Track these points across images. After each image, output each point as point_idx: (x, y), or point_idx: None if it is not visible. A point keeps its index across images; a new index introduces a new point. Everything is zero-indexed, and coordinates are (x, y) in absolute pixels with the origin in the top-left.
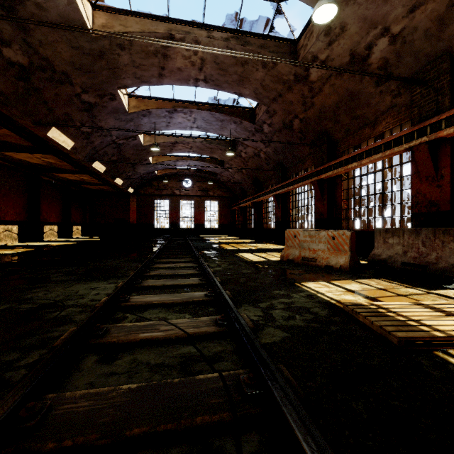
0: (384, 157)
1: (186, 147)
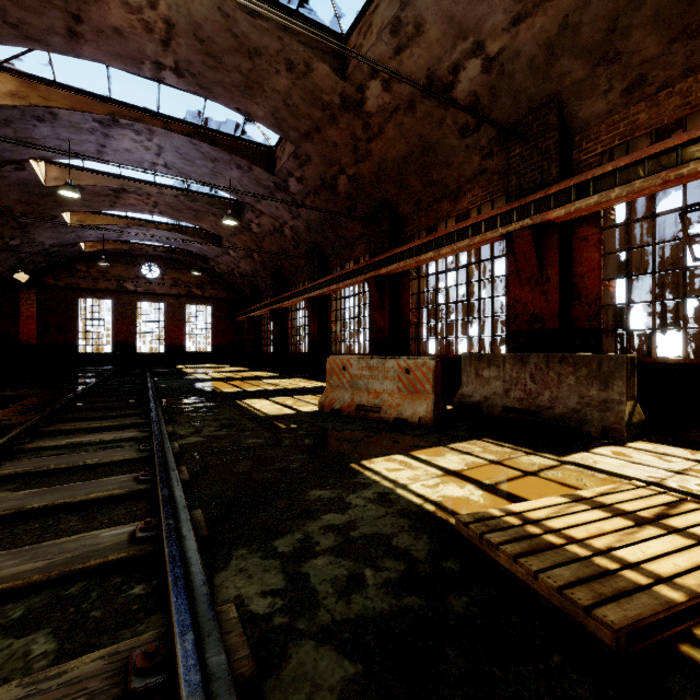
0: (471, 246)
1: (146, 203)
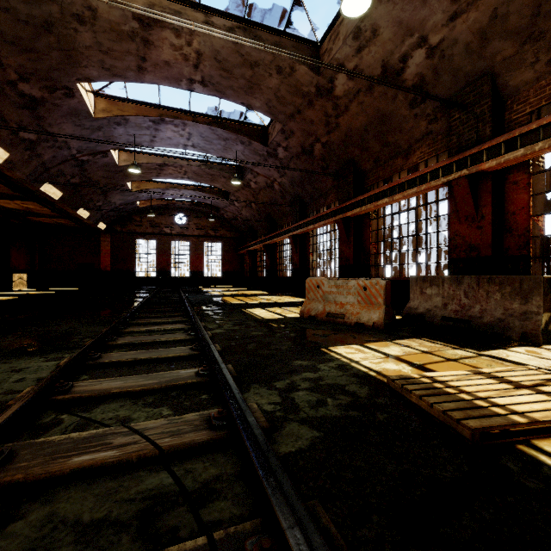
0: (419, 193)
1: (179, 172)
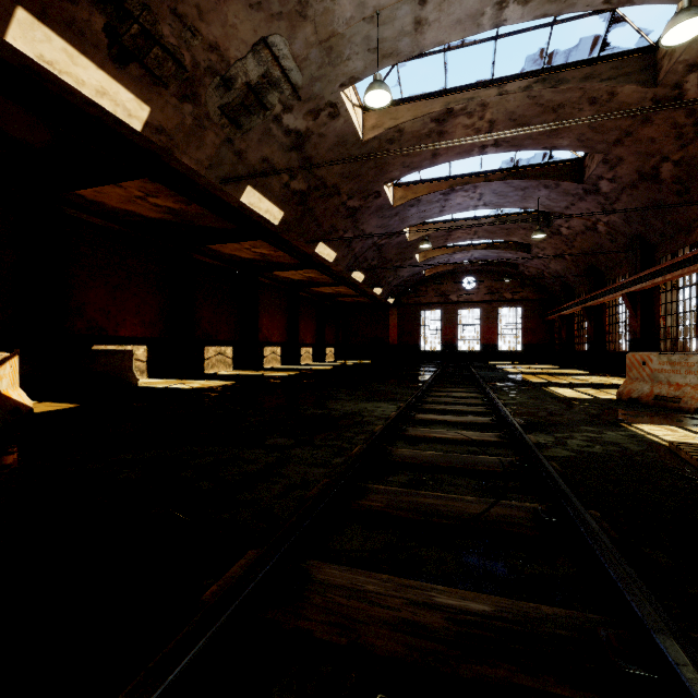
0: None
1: (468, 234)
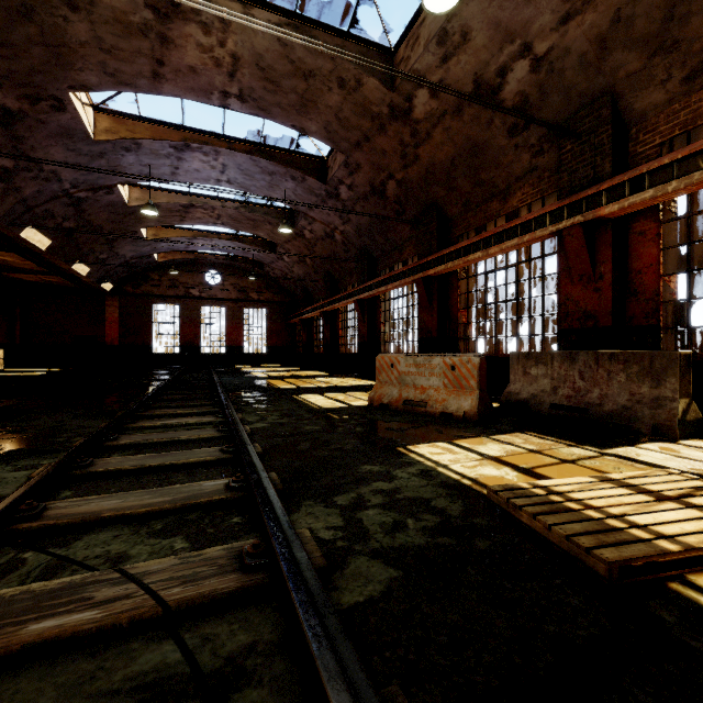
0: (520, 245)
1: (211, 216)
